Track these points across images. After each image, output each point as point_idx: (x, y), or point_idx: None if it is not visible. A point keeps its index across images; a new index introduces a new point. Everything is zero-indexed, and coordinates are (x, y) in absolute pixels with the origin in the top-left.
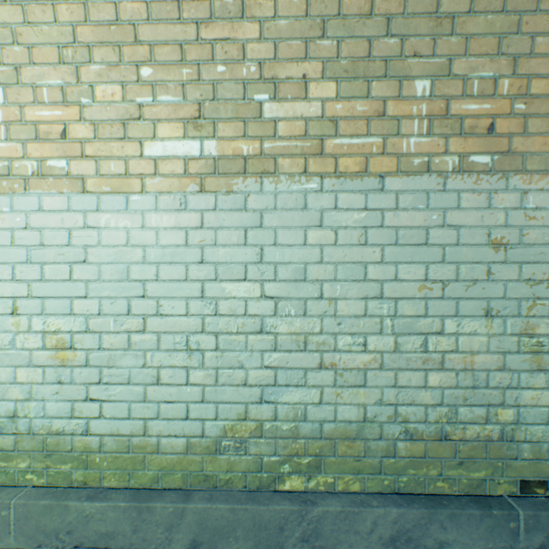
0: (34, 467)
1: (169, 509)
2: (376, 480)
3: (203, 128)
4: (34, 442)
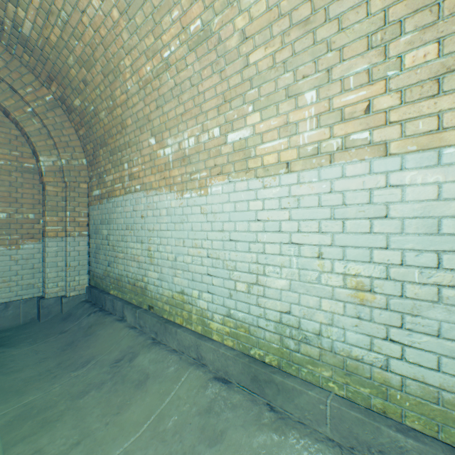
0: (334, 379)
1: None
2: None
3: None
4: (334, 359)
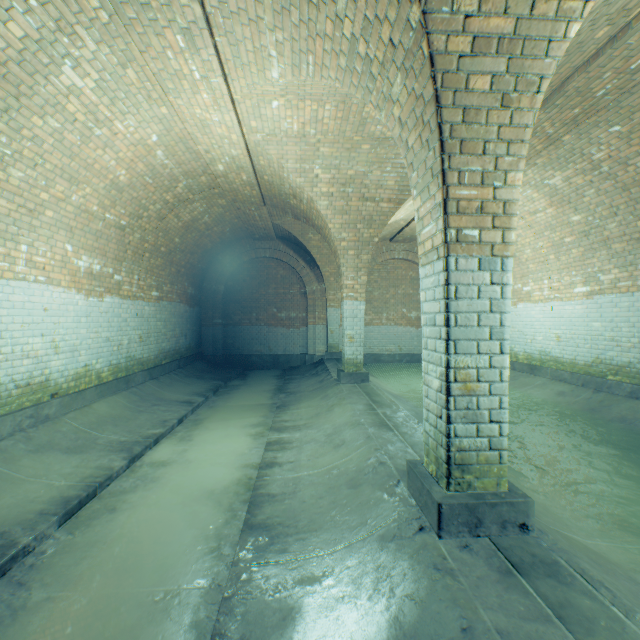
0: (552, 364)
1: (576, 375)
2: (632, 380)
3: (585, 284)
4: (552, 359)
